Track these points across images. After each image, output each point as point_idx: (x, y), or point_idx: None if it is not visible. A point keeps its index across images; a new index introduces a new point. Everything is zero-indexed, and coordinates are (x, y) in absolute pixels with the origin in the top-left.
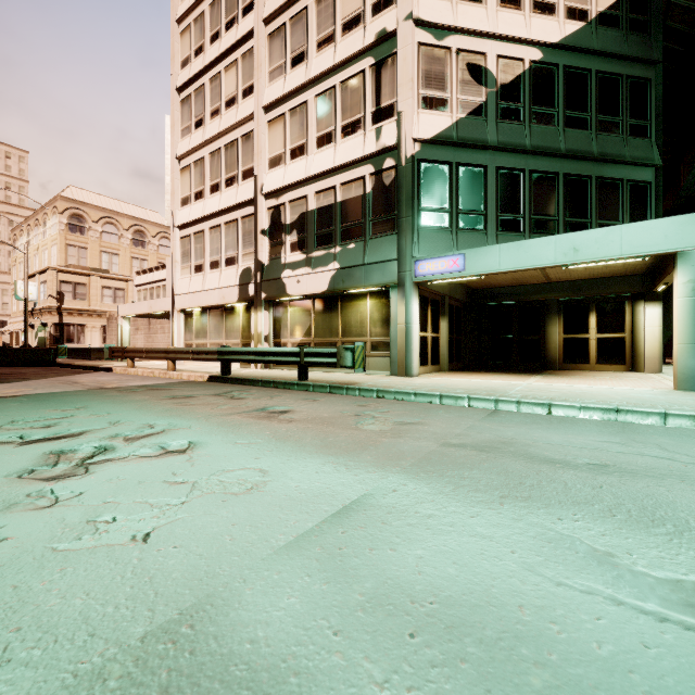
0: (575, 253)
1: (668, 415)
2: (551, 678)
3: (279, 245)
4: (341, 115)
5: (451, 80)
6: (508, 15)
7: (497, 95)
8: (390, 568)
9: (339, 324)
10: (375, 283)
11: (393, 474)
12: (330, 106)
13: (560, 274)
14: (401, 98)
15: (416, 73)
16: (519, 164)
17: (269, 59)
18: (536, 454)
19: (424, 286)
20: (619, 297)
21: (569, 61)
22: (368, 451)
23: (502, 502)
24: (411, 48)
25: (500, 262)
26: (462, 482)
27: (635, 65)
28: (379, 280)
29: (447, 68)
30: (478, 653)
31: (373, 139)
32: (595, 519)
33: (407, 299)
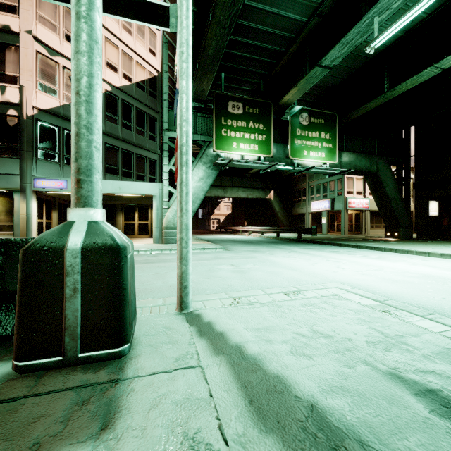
0: (120, 189)
1: (139, 251)
2: None
3: None
4: None
5: (59, 81)
6: None
7: None
8: None
9: None
10: (0, 187)
11: None
12: None
13: None
14: (23, 77)
15: (35, 67)
16: None
17: None
18: None
19: (40, 192)
20: (146, 205)
21: (124, 97)
22: None
23: None
24: (31, 51)
25: None
26: None
27: (151, 110)
28: (4, 186)
29: (57, 74)
30: None
31: None
32: None
33: (28, 200)
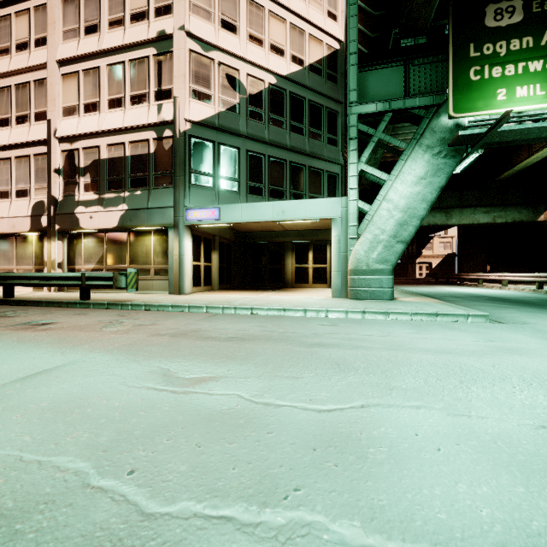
0: (283, 214)
1: (306, 310)
2: (79, 416)
3: (73, 185)
4: (130, 87)
5: (214, 83)
6: (254, 48)
7: (247, 100)
8: (35, 395)
9: (128, 254)
10: (156, 224)
11: (95, 353)
12: (120, 77)
13: (290, 225)
14: (176, 86)
15: (188, 71)
16: (262, 150)
17: (63, 20)
18: (206, 335)
19: (195, 228)
20: (324, 242)
21: (293, 89)
22: (91, 343)
23: (149, 359)
24: (183, 51)
25: (241, 215)
26: (137, 353)
27: (330, 101)
28: (160, 221)
29: (212, 74)
30: (50, 415)
31: (155, 112)
32: (191, 360)
33: (181, 237)
